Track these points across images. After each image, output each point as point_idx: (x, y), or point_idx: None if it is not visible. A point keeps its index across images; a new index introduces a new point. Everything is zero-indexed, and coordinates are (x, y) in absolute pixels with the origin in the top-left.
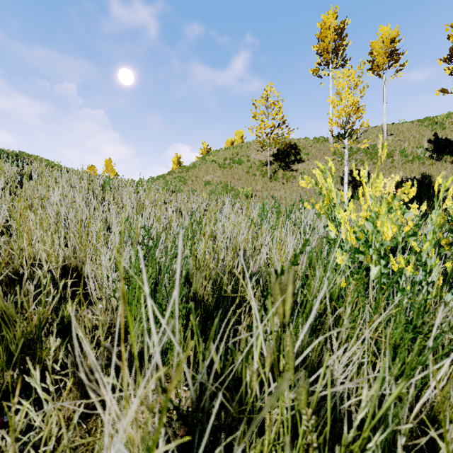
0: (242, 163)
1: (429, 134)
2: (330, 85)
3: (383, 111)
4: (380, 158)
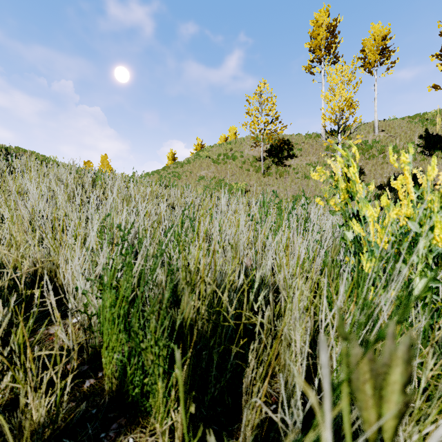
0: (236, 159)
1: (420, 130)
2: (322, 82)
3: (375, 107)
4: (372, 154)
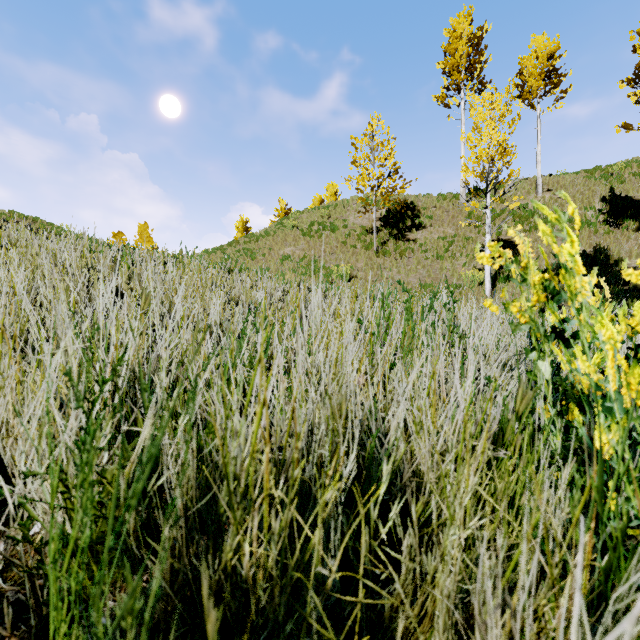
0: (336, 230)
1: (602, 189)
2: (462, 119)
3: (538, 157)
4: (534, 224)
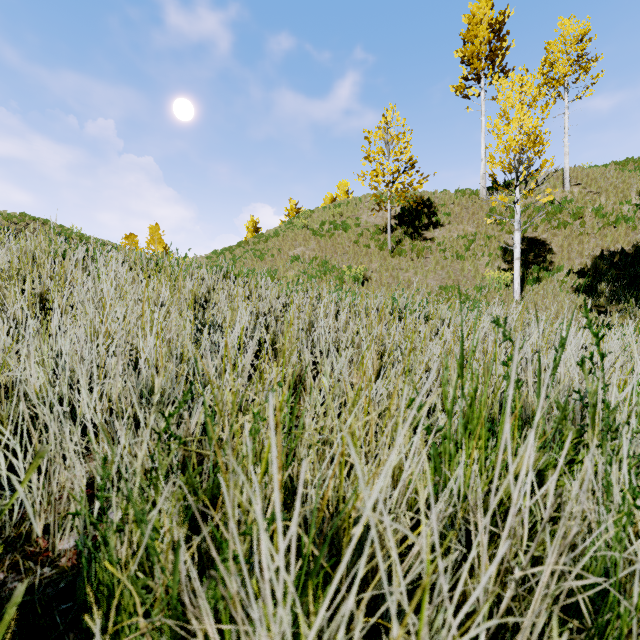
0: (348, 229)
1: (638, 182)
2: (482, 111)
3: (565, 148)
4: (562, 220)
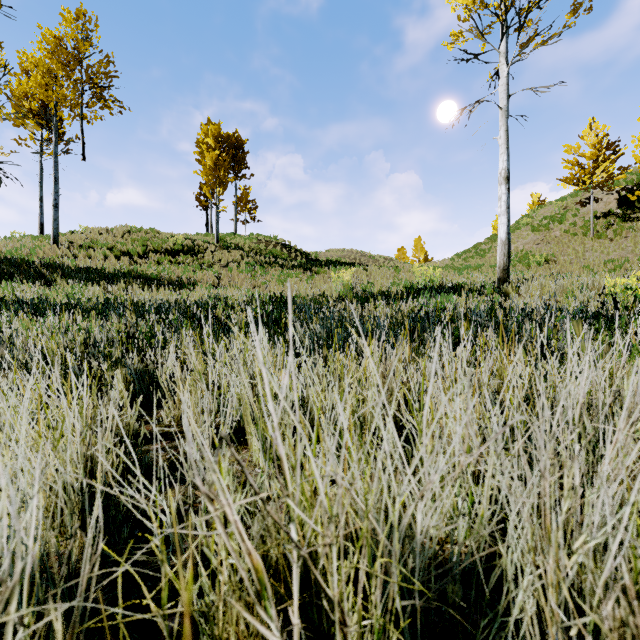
0: (563, 221)
1: None
2: None
3: None
4: None
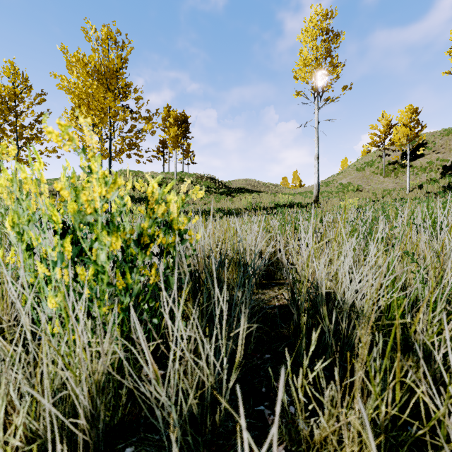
0: (373, 165)
1: None
2: None
3: None
4: None
